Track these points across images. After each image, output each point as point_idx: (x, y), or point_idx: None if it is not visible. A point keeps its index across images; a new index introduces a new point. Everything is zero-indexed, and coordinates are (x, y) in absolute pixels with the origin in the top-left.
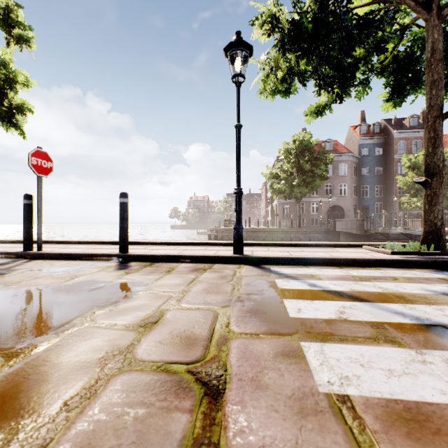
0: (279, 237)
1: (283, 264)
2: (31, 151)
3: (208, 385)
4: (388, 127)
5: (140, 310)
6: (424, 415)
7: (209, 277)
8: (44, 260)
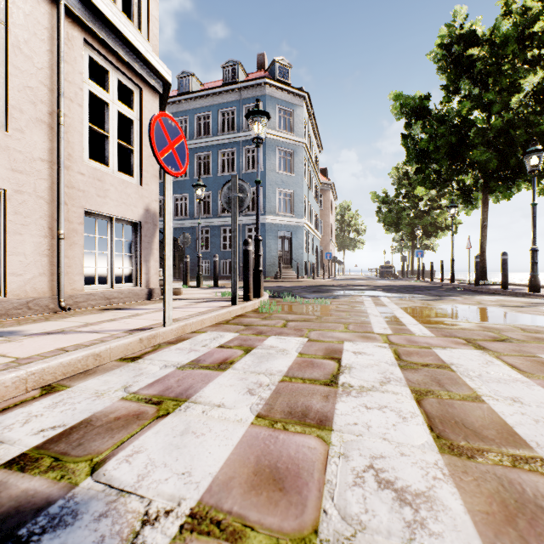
0: None
1: None
2: None
3: (503, 340)
4: None
5: None
6: None
7: None
8: None
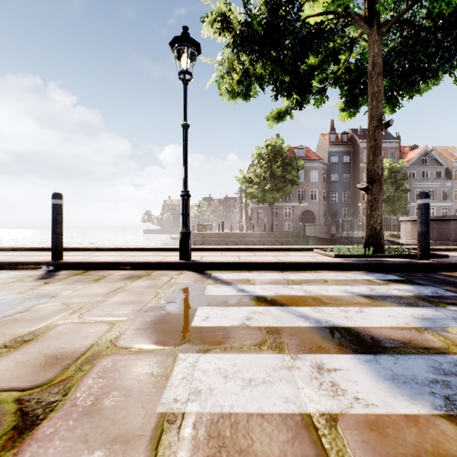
0: (252, 242)
1: (228, 269)
2: None
3: (27, 415)
4: (354, 137)
5: (22, 326)
6: (249, 429)
7: (138, 285)
8: None
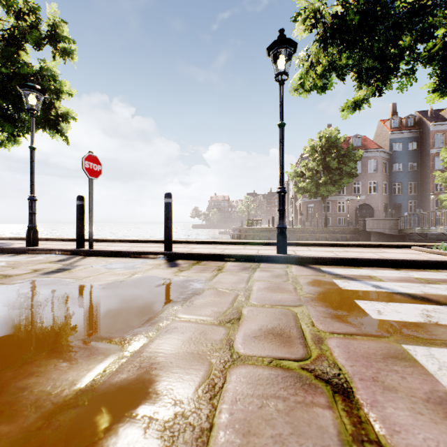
0: (304, 237)
1: (331, 264)
2: (85, 155)
3: (331, 383)
4: (423, 120)
5: (216, 306)
6: None
7: (263, 276)
8: (97, 257)
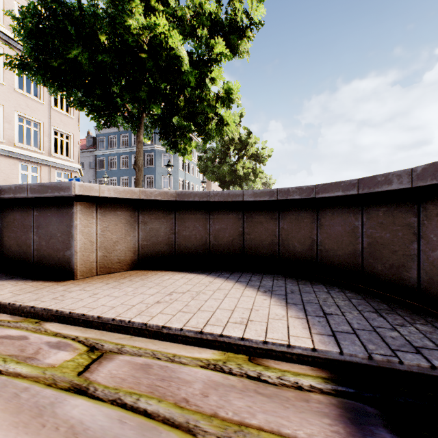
0: None
1: None
2: None
3: None
4: None
5: None
6: None
7: None
8: None
